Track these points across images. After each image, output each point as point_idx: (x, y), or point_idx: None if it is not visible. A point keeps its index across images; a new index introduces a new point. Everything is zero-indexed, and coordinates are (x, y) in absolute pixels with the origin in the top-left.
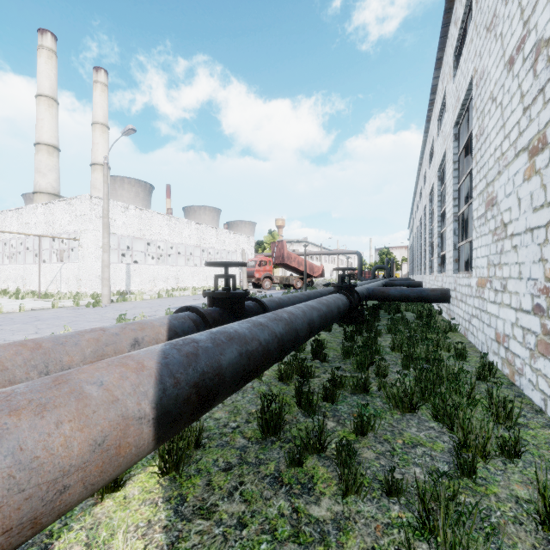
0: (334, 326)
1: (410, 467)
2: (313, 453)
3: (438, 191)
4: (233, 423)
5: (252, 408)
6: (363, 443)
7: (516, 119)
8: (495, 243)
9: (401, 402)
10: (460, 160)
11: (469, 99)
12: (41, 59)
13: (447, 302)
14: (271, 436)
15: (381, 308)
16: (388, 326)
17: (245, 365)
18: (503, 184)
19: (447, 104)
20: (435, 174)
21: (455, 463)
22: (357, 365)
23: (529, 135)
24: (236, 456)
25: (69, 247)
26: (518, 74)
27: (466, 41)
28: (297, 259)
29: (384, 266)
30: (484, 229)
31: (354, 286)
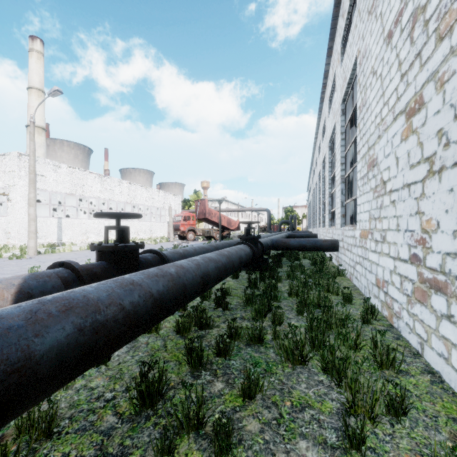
0: (242, 274)
1: (296, 441)
2: (190, 431)
3: (329, 158)
4: (109, 393)
5: (138, 370)
6: (249, 410)
7: (394, 86)
8: (376, 199)
9: (292, 355)
10: (346, 131)
11: (354, 78)
12: None
13: (336, 250)
14: (149, 408)
15: (284, 256)
16: (287, 272)
17: (87, 343)
18: (382, 146)
19: (336, 85)
20: (327, 144)
21: (343, 429)
22: (255, 313)
23: (407, 98)
24: (96, 445)
25: None
26: (396, 45)
27: (351, 28)
28: (217, 215)
29: (288, 221)
30: (366, 187)
31: (258, 238)
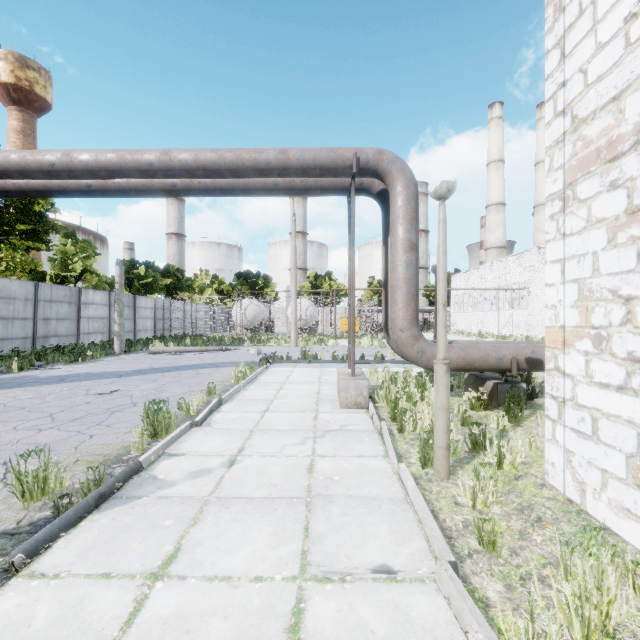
0: None
1: None
2: None
3: None
4: None
5: None
6: None
7: None
8: None
9: None
10: None
11: None
12: (490, 131)
13: None
14: None
15: None
16: None
17: None
18: None
19: None
20: None
21: None
22: None
23: None
24: None
25: (519, 296)
26: None
27: None
28: None
29: None
30: None
31: None
